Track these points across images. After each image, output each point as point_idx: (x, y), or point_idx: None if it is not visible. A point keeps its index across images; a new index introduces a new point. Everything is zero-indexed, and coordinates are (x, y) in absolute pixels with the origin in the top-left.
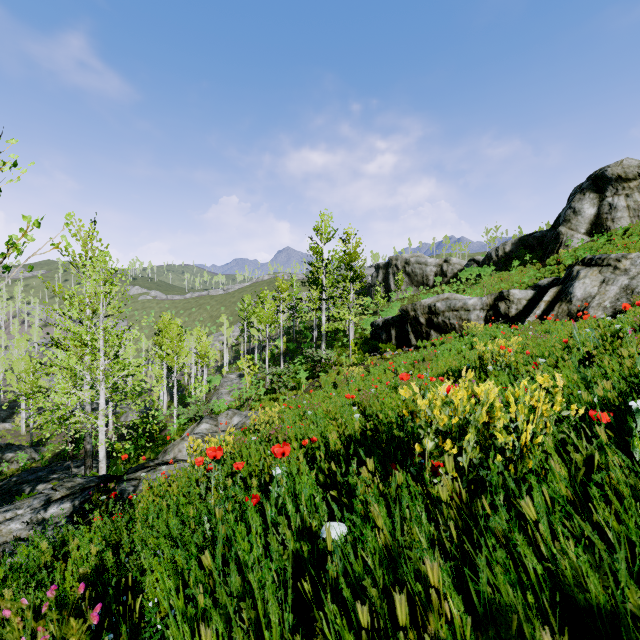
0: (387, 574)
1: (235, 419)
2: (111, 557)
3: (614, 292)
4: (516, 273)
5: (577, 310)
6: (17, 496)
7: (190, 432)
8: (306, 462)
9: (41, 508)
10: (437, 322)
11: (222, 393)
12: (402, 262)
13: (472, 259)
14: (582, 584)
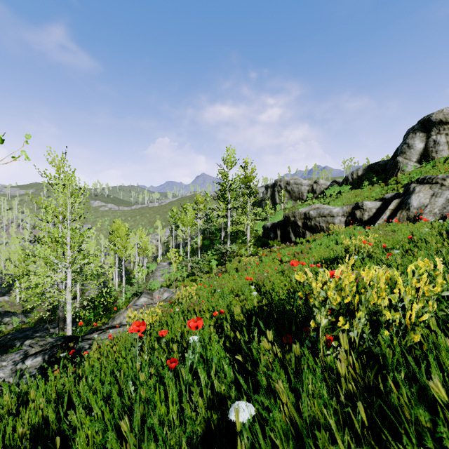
0: None
1: (165, 294)
2: (52, 414)
3: (441, 202)
4: (366, 190)
5: (414, 216)
6: (10, 349)
7: (133, 304)
8: (216, 329)
9: (20, 361)
10: (310, 225)
11: (157, 276)
12: (284, 183)
13: (334, 181)
14: None
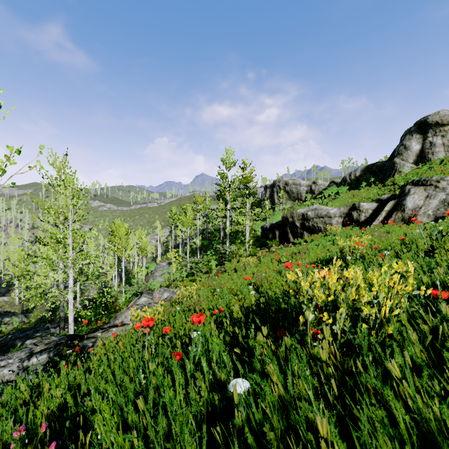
0: (282, 421)
1: (165, 294)
2: (70, 400)
3: (435, 204)
4: (364, 191)
5: (409, 217)
6: (11, 348)
7: (133, 303)
8: (216, 326)
9: (26, 358)
10: (308, 225)
11: (156, 276)
12: (283, 183)
13: (332, 181)
14: (447, 437)
